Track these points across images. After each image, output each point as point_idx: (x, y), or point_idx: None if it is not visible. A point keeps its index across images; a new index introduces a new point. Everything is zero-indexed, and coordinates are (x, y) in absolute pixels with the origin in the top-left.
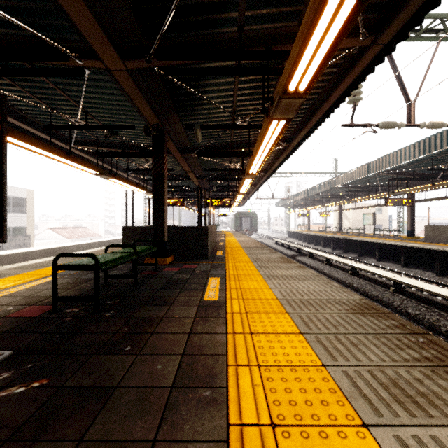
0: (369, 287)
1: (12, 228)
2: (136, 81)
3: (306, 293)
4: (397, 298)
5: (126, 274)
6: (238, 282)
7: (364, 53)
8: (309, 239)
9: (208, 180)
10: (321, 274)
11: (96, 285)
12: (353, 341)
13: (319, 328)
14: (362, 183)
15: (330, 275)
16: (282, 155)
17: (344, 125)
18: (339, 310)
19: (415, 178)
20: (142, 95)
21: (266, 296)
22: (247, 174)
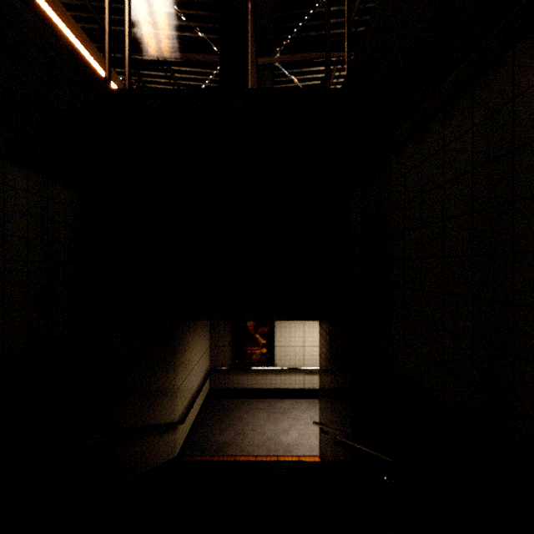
0: None
1: None
2: None
3: None
4: None
5: None
6: None
7: None
8: None
9: None
10: None
11: None
12: None
13: None
14: None
15: None
16: None
17: None
18: None
19: None
20: None
21: None
22: None
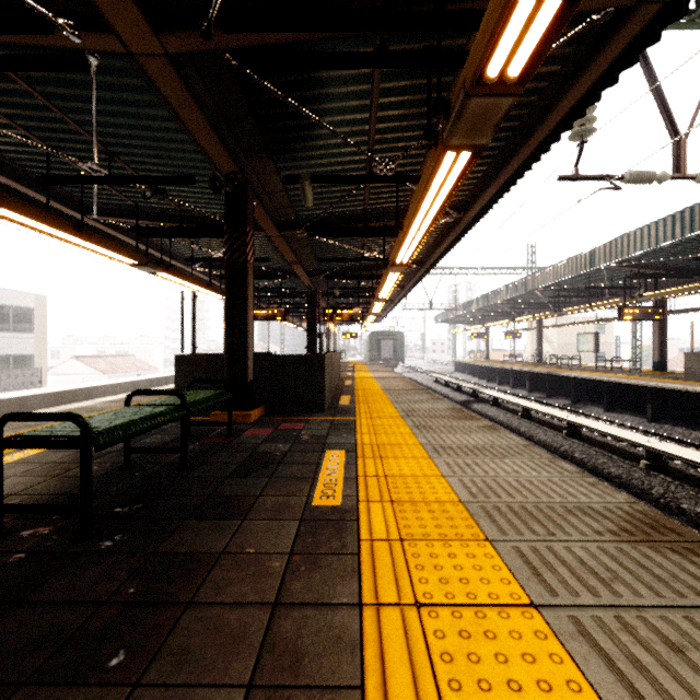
0: (603, 459)
1: (11, 357)
2: (191, 86)
3: (517, 488)
4: (657, 480)
5: (173, 441)
6: (380, 460)
7: (621, 23)
8: (488, 374)
9: (326, 277)
10: (517, 435)
11: (82, 480)
12: (667, 633)
13: (571, 589)
14: (579, 283)
15: (530, 436)
16: (450, 234)
17: (563, 178)
18: (598, 533)
19: (669, 274)
20: (201, 112)
21: (437, 494)
22: (392, 265)
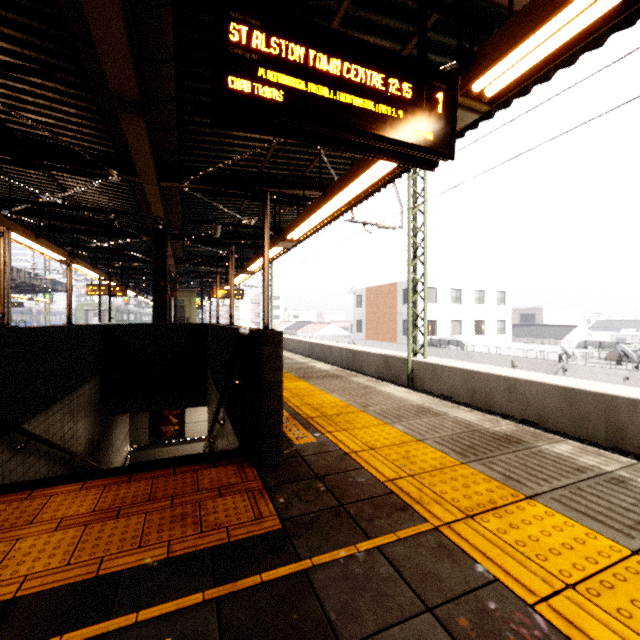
0: None
1: None
2: None
3: None
4: None
5: None
6: None
7: None
8: None
9: None
10: None
11: None
12: None
13: None
14: None
15: None
16: None
17: None
18: None
19: None
20: None
21: None
22: None
